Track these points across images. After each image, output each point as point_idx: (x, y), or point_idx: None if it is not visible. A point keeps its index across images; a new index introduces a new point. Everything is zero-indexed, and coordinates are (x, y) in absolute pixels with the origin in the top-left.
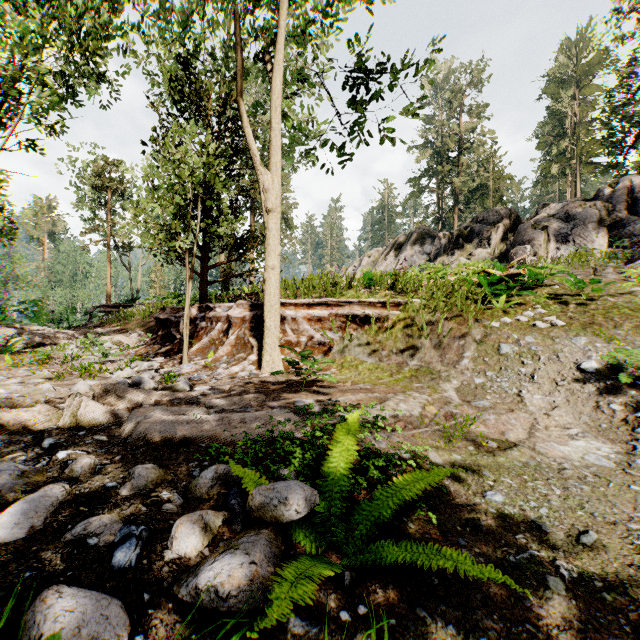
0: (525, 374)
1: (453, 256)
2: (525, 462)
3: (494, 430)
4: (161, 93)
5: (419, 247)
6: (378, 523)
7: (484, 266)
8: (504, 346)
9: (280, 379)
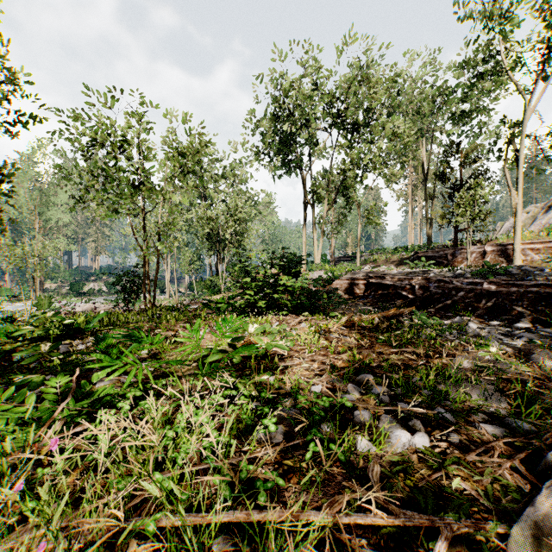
0: None
1: None
2: None
3: None
4: None
5: None
6: None
7: None
8: None
9: None
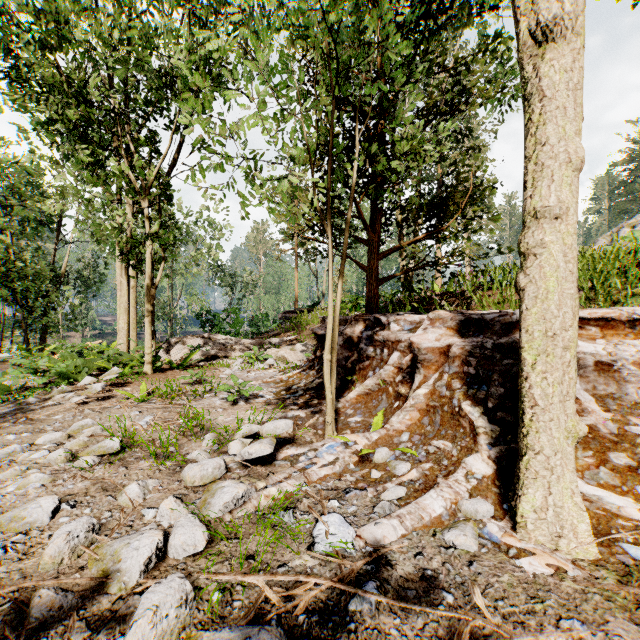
0: None
1: None
2: None
3: None
4: None
5: None
6: None
7: None
8: None
9: None
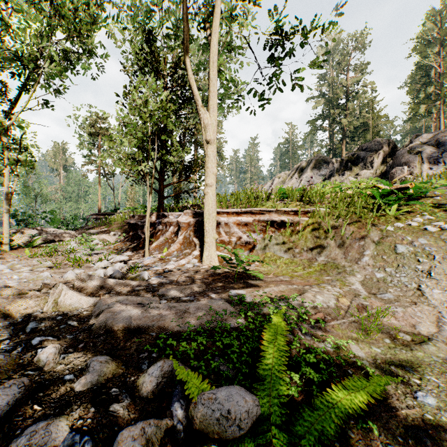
0: (422, 271)
1: (343, 176)
2: (443, 358)
3: (404, 323)
4: (132, 65)
5: (316, 170)
6: (322, 439)
7: (375, 182)
8: (400, 246)
9: (216, 270)
